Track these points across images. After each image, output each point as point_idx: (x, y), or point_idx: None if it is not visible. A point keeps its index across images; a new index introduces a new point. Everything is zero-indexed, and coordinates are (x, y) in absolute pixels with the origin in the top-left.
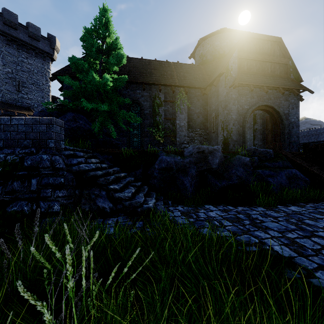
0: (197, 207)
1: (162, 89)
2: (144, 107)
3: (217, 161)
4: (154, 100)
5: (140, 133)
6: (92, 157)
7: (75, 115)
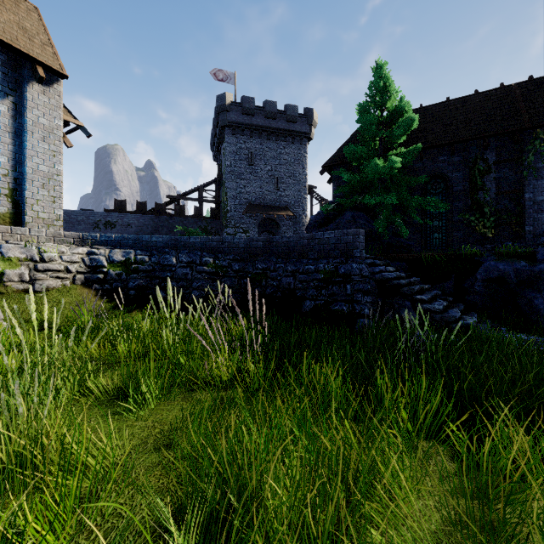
0: None
1: (490, 143)
2: (452, 182)
3: None
4: (472, 166)
5: (445, 225)
6: (385, 265)
7: (353, 214)
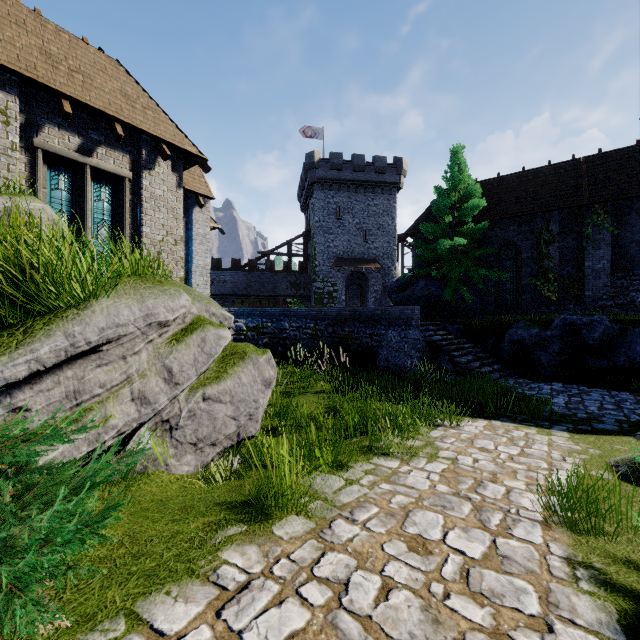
0: (540, 382)
1: (554, 216)
2: (520, 250)
3: (596, 335)
4: (538, 236)
5: (516, 288)
6: (441, 329)
7: (427, 282)
